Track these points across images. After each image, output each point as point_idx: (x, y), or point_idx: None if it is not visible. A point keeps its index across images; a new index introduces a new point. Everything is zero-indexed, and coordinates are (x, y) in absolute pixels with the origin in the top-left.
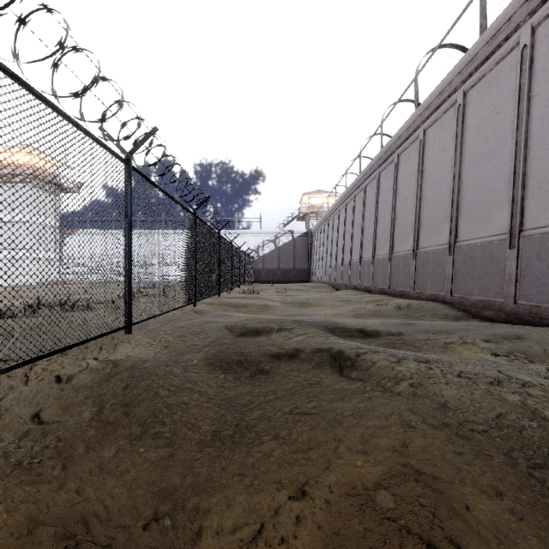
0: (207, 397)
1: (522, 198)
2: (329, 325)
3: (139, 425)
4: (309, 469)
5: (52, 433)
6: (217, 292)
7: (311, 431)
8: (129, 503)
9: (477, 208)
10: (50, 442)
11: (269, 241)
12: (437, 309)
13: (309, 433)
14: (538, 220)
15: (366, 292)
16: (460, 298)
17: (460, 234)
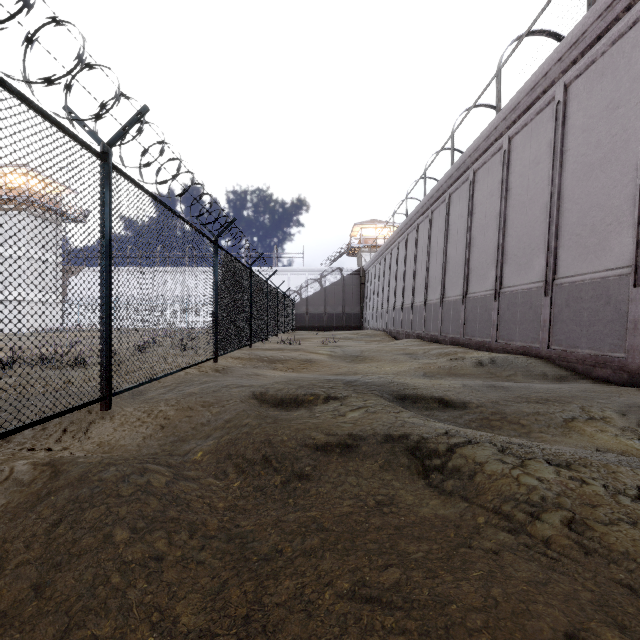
0: (203, 535)
1: None
2: (396, 391)
3: (54, 621)
4: None
5: None
6: (247, 343)
7: None
8: None
9: (585, 235)
10: None
11: (314, 280)
12: (530, 365)
13: None
14: None
15: (433, 343)
16: (561, 351)
17: (560, 269)
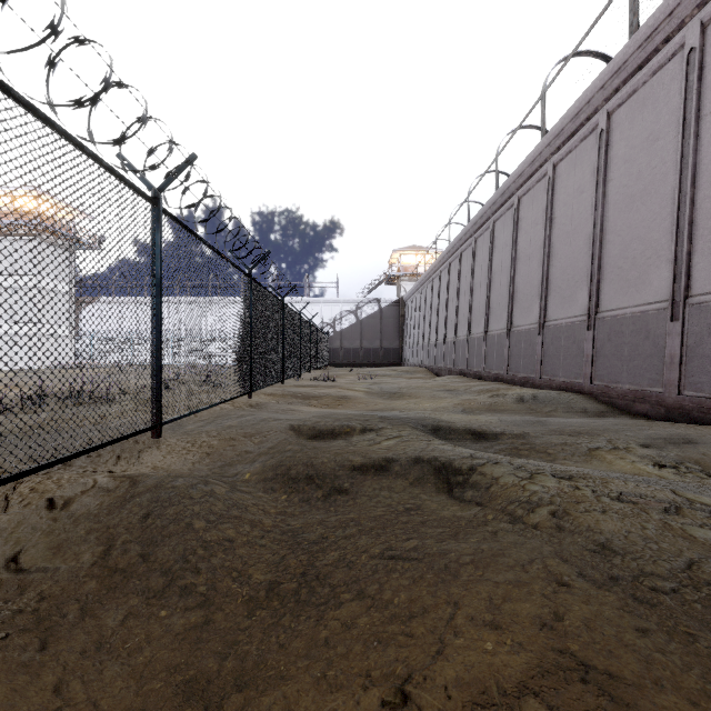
0: (261, 529)
1: (689, 253)
2: (431, 424)
3: (161, 575)
4: (412, 654)
5: (34, 587)
6: (280, 379)
7: (413, 588)
8: (137, 706)
9: (626, 268)
10: (27, 602)
11: (349, 312)
12: (572, 401)
13: (409, 591)
14: (710, 283)
15: (476, 379)
16: (603, 386)
17: (603, 302)
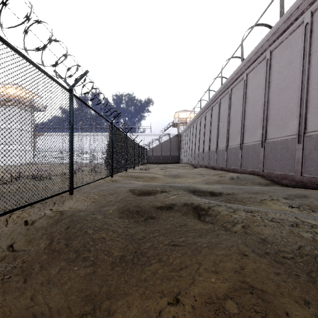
0: (117, 234)
1: (306, 113)
2: (191, 189)
3: (74, 252)
4: (180, 284)
5: (20, 258)
6: (125, 169)
7: (182, 257)
8: (65, 305)
9: (278, 120)
10: (17, 263)
11: (156, 139)
12: (254, 179)
13: (180, 258)
14: (315, 127)
15: (212, 169)
16: (268, 172)
17: (268, 135)
